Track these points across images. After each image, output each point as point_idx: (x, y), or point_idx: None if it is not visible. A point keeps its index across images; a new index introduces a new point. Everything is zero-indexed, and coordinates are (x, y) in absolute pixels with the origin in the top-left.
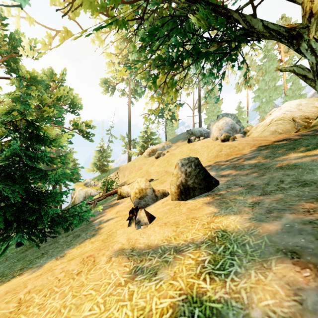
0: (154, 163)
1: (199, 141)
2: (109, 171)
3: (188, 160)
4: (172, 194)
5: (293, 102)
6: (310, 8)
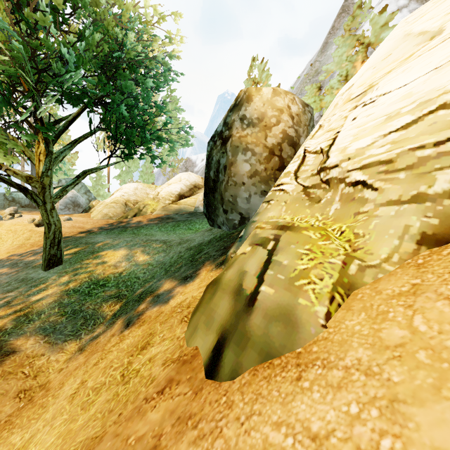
0: None
1: (11, 220)
2: None
3: None
4: None
5: (133, 185)
6: (38, 172)
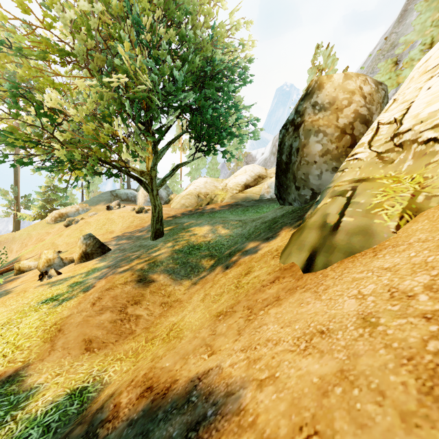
0: (63, 232)
1: (119, 209)
2: None
3: (88, 236)
4: (77, 259)
5: (203, 179)
6: (148, 167)
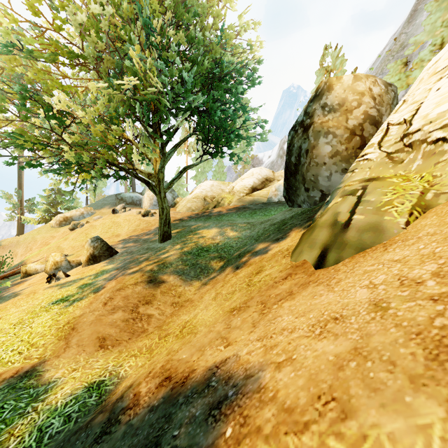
0: (69, 236)
1: (124, 213)
2: None
3: (96, 239)
4: (84, 262)
5: (209, 182)
6: (155, 170)
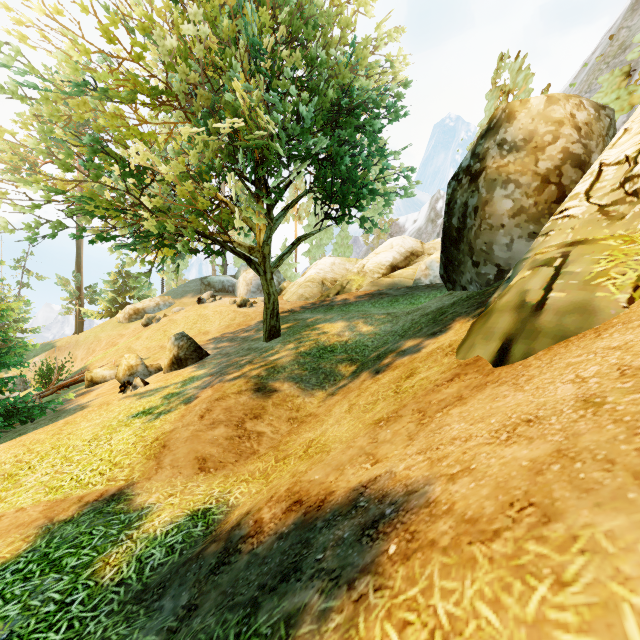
0: (142, 334)
1: (214, 302)
2: (28, 352)
3: (181, 335)
4: (166, 366)
5: (329, 260)
6: (259, 241)
